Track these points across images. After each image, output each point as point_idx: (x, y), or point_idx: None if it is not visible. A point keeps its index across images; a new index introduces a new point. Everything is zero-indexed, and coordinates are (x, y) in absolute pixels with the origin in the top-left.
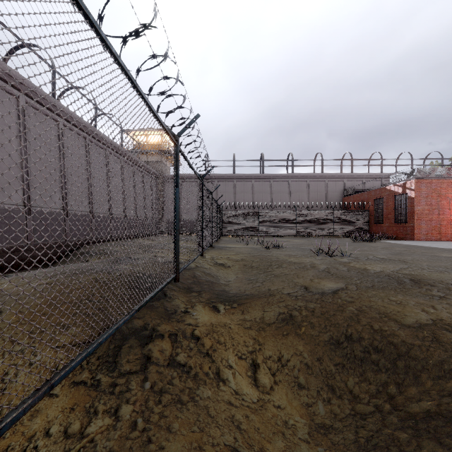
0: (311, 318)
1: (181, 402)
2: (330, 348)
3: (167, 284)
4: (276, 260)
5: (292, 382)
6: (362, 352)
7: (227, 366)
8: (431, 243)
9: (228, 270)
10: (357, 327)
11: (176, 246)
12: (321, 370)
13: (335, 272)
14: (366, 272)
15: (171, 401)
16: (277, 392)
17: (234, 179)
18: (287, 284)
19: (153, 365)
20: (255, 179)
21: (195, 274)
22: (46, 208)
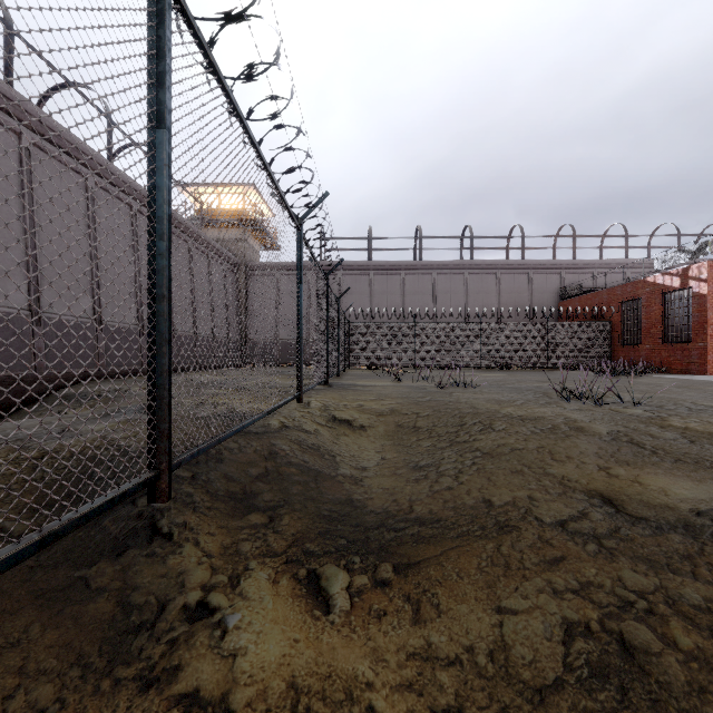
0: None
1: None
2: None
3: (36, 548)
4: (473, 413)
5: None
6: None
7: None
8: None
9: (360, 435)
10: None
11: (155, 362)
12: None
13: (659, 448)
14: None
15: None
16: None
17: (369, 271)
18: (536, 487)
19: None
20: (406, 271)
21: (273, 449)
22: None
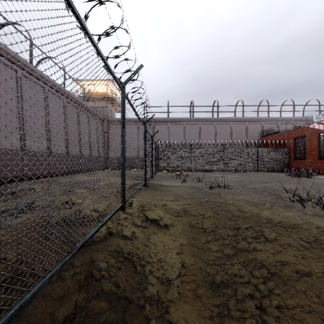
0: None
1: None
2: None
3: None
4: (243, 218)
5: None
6: None
7: None
8: None
9: (165, 234)
10: None
11: None
12: None
13: None
14: None
15: None
16: None
17: (168, 122)
18: None
19: None
20: (186, 122)
21: (90, 270)
22: None
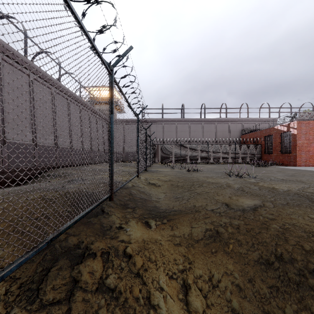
0: (237, 236)
1: None
2: (260, 268)
3: (99, 204)
4: (197, 181)
5: (224, 306)
6: (297, 275)
7: (157, 288)
8: (311, 168)
9: (158, 188)
10: (287, 247)
11: (110, 168)
12: (254, 293)
13: (249, 191)
14: (276, 191)
15: None
16: None
17: (162, 122)
18: (209, 202)
19: (80, 291)
20: (178, 122)
21: (131, 192)
22: (18, 141)
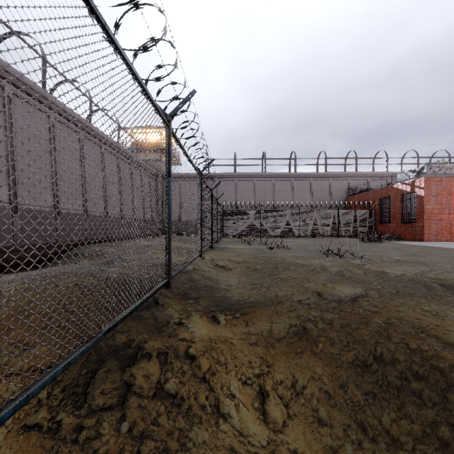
0: (329, 333)
1: (168, 453)
2: (355, 372)
3: (155, 292)
4: (282, 262)
5: (310, 416)
6: (398, 379)
7: (228, 395)
8: (443, 243)
9: (229, 272)
10: (389, 345)
11: (168, 246)
12: (347, 401)
13: (350, 276)
14: (386, 276)
15: (154, 452)
16: (292, 430)
17: (235, 178)
18: (296, 290)
19: (135, 397)
20: (257, 178)
21: (192, 277)
22: (35, 206)
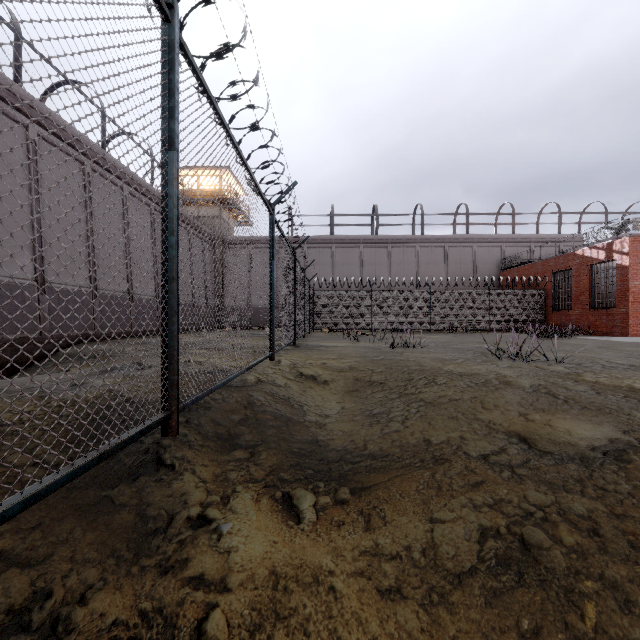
0: (603, 566)
1: None
2: None
3: (96, 461)
4: (420, 370)
5: None
6: None
7: None
8: None
9: (324, 388)
10: None
11: (167, 329)
12: None
13: (570, 398)
14: None
15: None
16: None
17: (332, 244)
18: (467, 429)
19: None
20: (364, 244)
21: (251, 400)
22: None
